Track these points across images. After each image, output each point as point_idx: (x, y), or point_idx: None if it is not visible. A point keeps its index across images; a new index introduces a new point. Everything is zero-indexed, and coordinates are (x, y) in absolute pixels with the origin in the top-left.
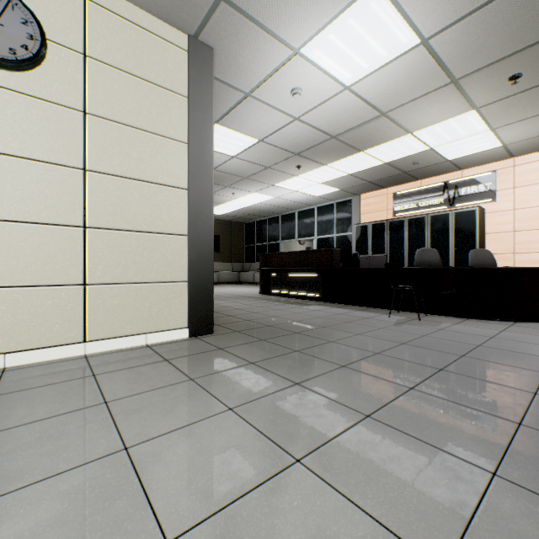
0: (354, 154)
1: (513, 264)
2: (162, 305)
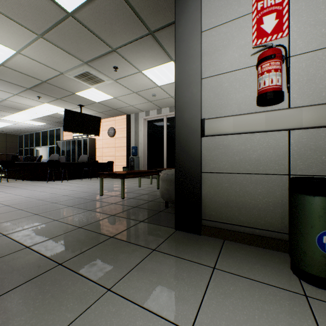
0: (23, 111)
1: (102, 161)
2: None
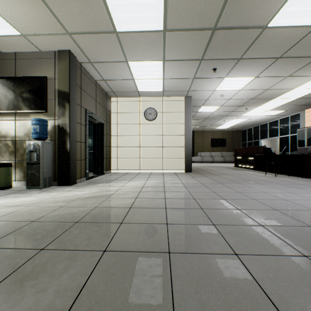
0: (272, 100)
1: None
2: (178, 164)
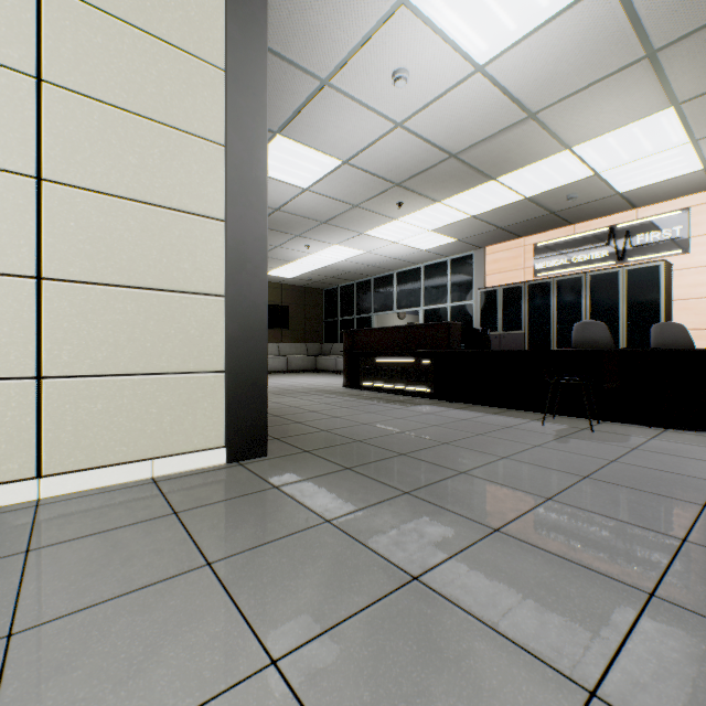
0: (482, 184)
1: None
2: (180, 410)
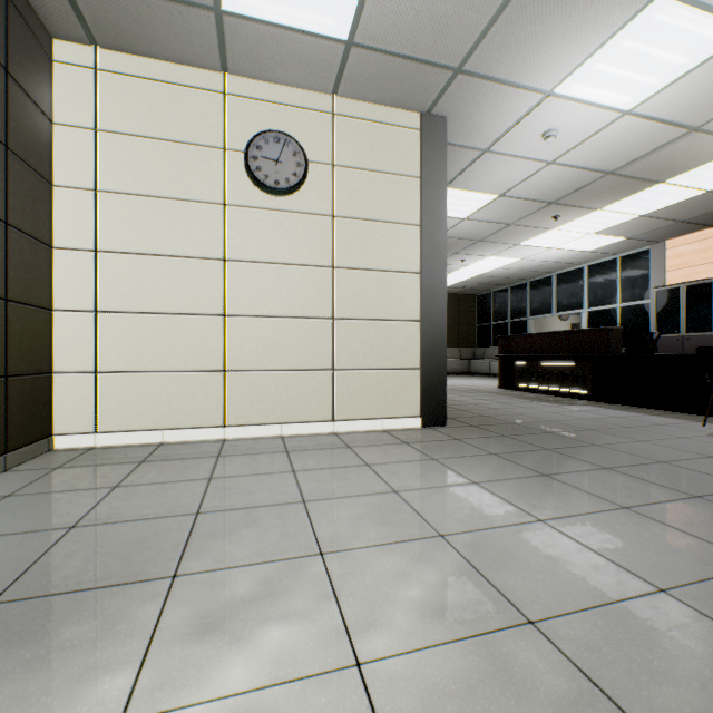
0: (648, 188)
1: None
2: (395, 392)
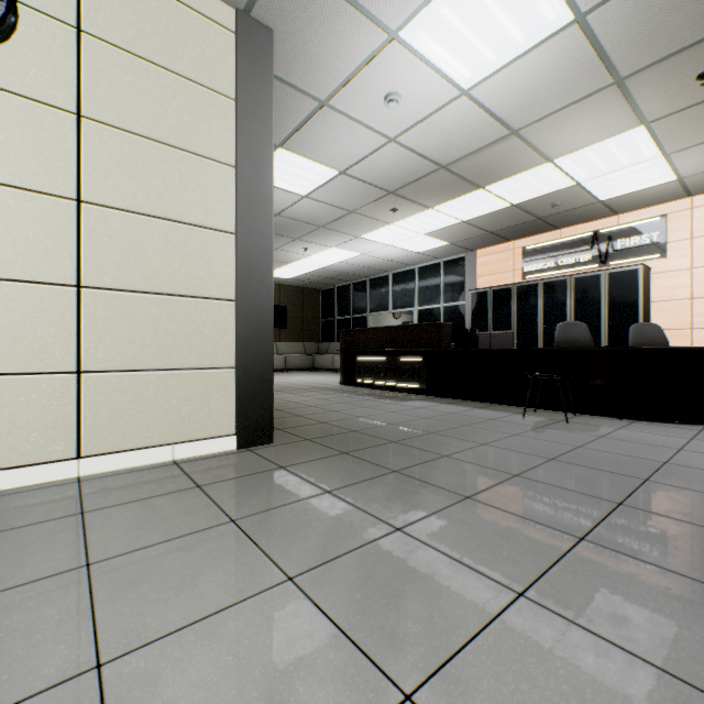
0: (471, 192)
1: (690, 344)
2: (197, 402)
